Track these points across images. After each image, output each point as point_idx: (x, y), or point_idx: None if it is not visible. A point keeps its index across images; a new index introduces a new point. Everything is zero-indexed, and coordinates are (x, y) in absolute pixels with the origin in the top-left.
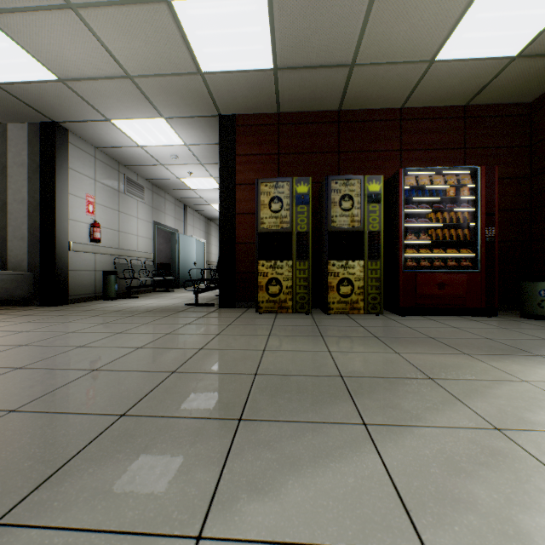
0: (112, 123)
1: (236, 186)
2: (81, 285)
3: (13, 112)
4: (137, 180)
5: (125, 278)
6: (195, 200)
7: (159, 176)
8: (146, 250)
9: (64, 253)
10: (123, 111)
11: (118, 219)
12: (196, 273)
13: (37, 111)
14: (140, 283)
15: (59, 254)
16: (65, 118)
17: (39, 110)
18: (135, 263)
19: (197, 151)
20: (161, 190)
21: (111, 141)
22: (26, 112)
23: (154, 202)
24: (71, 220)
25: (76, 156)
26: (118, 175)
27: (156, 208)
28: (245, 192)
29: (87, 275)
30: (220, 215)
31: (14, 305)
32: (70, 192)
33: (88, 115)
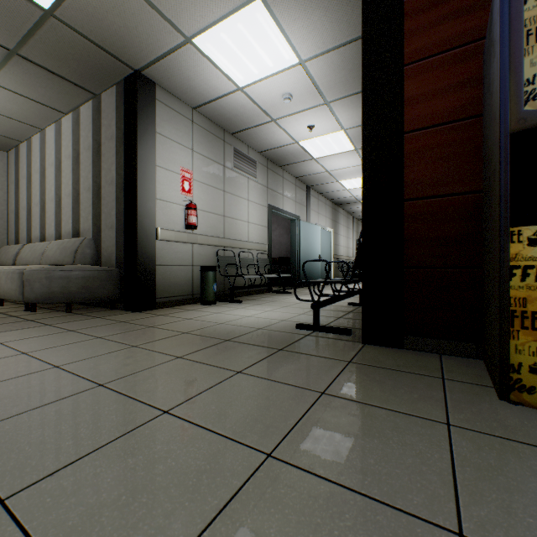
0: (195, 46)
1: (402, 71)
2: (173, 284)
3: (94, 69)
4: (247, 153)
5: (227, 275)
6: (319, 177)
7: (272, 144)
8: (259, 241)
9: (148, 242)
10: (198, 5)
11: (223, 201)
12: (320, 269)
13: (112, 57)
14: (245, 282)
15: (141, 243)
16: (142, 59)
17: (112, 52)
18: (245, 256)
19: (320, 72)
20: (278, 167)
21: (204, 90)
22: (104, 64)
23: (269, 181)
24: (160, 201)
25: (166, 118)
26: (223, 146)
27: (271, 188)
28: (428, 77)
29: (181, 271)
30: (364, 144)
31: (105, 306)
32: (157, 165)
33: (163, 38)
